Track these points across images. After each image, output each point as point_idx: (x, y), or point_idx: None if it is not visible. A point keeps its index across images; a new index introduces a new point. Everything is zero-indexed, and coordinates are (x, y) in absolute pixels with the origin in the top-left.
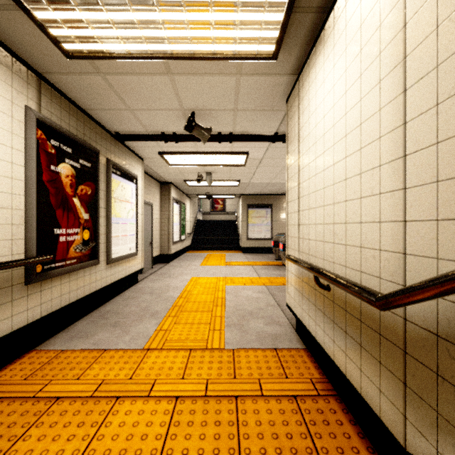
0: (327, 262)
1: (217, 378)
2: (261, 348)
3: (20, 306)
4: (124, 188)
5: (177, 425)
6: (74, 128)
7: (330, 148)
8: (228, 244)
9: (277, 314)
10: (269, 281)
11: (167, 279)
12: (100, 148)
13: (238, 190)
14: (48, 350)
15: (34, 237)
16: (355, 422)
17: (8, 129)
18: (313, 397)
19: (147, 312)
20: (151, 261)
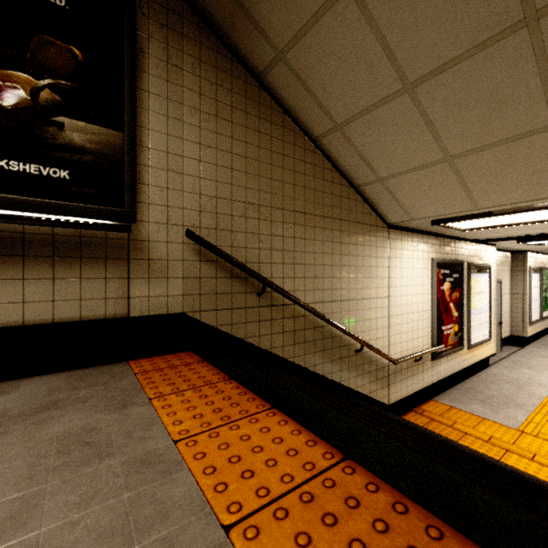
0: None
1: None
2: None
3: (429, 372)
4: (479, 282)
5: None
6: (449, 254)
7: None
8: None
9: None
10: None
11: (526, 370)
12: (463, 258)
13: None
14: (441, 403)
15: (435, 334)
16: None
17: (426, 276)
18: None
19: (511, 401)
20: (500, 343)
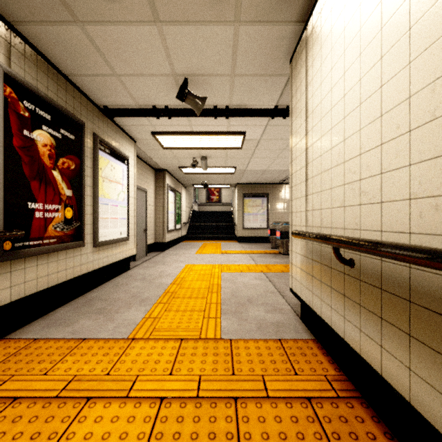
0: (349, 231)
1: (212, 374)
2: (263, 338)
3: None
4: (113, 168)
5: (159, 438)
6: (54, 93)
7: (354, 87)
8: (224, 234)
9: (278, 301)
10: (267, 268)
11: (161, 266)
12: (86, 122)
13: (234, 179)
14: (19, 340)
15: (1, 209)
16: (392, 436)
17: None
18: (331, 400)
19: (136, 298)
20: (145, 249)
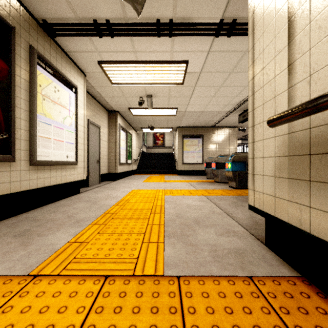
0: None
1: None
2: (225, 274)
3: None
4: (58, 91)
5: None
6: None
7: None
8: (167, 169)
9: (228, 222)
10: (207, 192)
11: (109, 190)
12: (19, 28)
13: (175, 122)
14: None
15: None
16: None
17: None
18: None
19: (72, 219)
20: (99, 178)
